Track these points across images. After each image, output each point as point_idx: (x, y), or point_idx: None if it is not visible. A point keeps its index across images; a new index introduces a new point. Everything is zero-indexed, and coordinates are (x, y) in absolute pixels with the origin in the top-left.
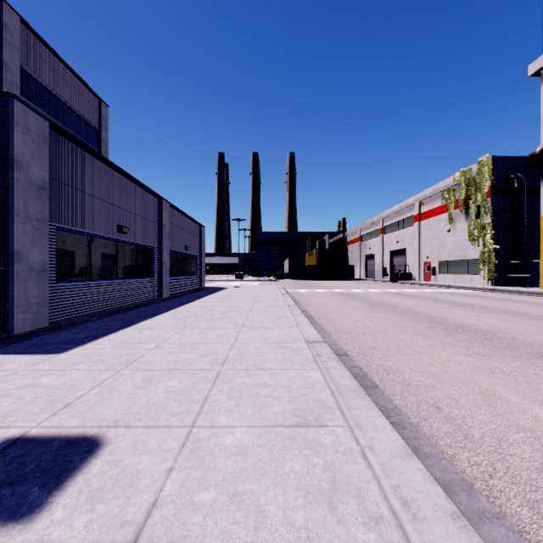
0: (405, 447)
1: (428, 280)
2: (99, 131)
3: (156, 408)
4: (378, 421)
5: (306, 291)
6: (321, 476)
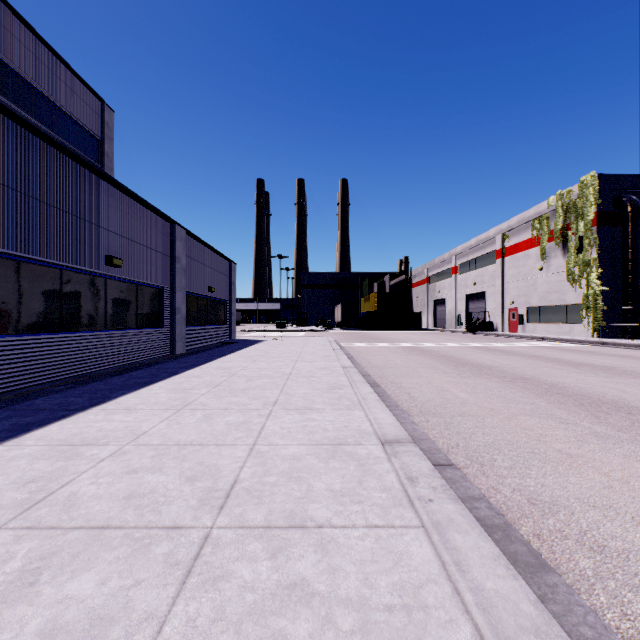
0: None
1: (514, 330)
2: (102, 141)
3: None
4: None
5: (364, 345)
6: None
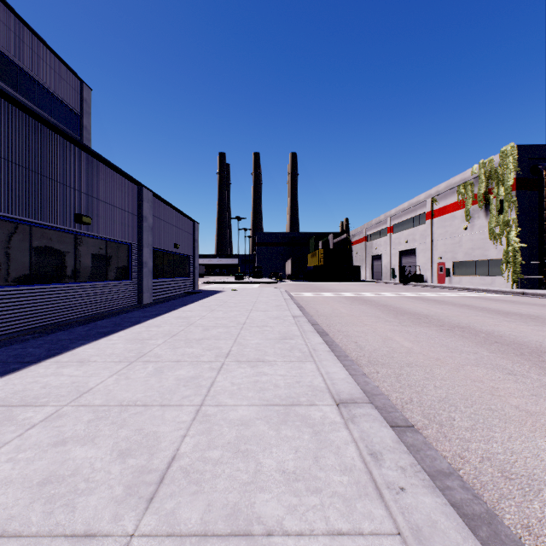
0: None
1: (442, 282)
2: (80, 116)
3: None
4: None
5: (312, 295)
6: None
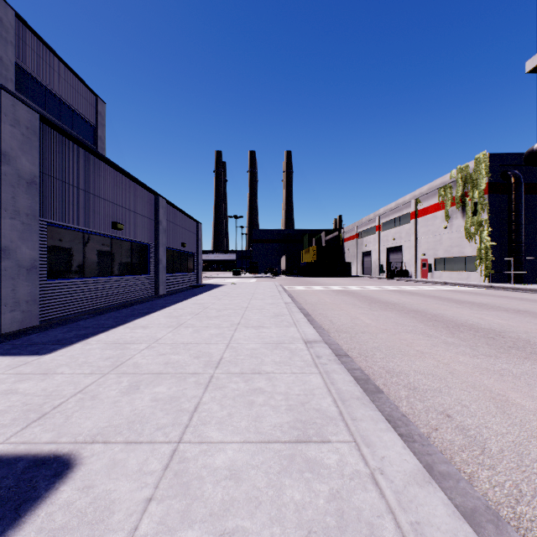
0: (422, 470)
1: (425, 277)
2: (96, 127)
3: (140, 419)
4: (388, 436)
5: (303, 288)
6: (325, 508)
